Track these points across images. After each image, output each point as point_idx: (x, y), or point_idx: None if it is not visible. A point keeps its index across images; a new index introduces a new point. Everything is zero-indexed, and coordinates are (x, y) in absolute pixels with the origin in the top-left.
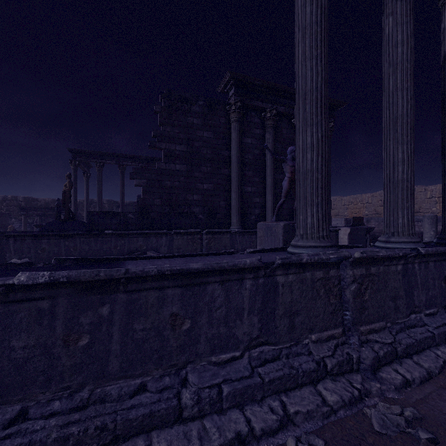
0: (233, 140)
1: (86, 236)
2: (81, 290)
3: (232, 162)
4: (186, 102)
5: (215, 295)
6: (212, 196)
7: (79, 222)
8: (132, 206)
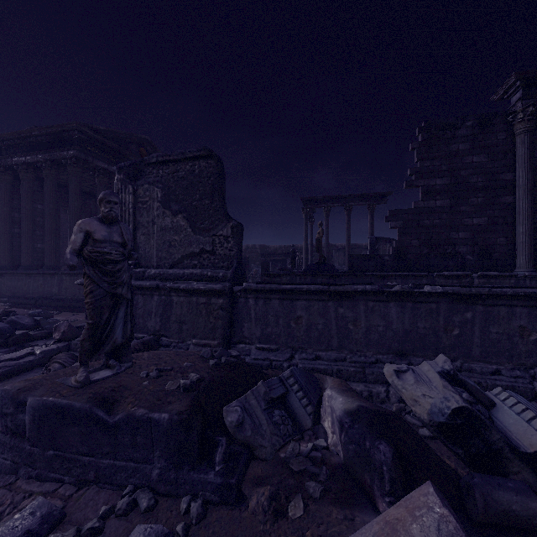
0: (520, 157)
1: (350, 277)
2: (454, 300)
3: (517, 186)
4: (449, 128)
5: None
6: (485, 232)
7: (331, 265)
8: (352, 249)
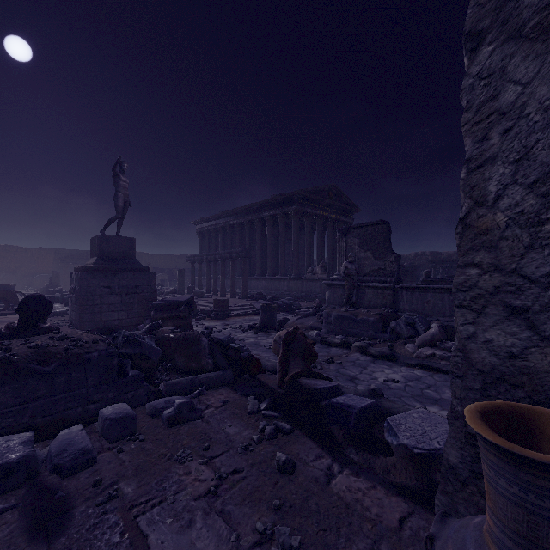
0: None
1: None
2: None
3: None
4: None
5: None
6: None
7: None
8: None
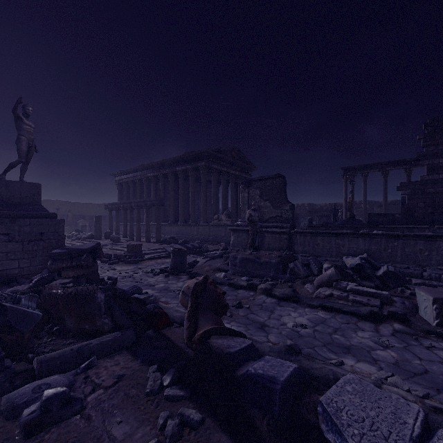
0: None
1: (367, 228)
2: (388, 237)
3: None
4: None
5: (440, 246)
6: None
7: (358, 220)
8: (394, 205)
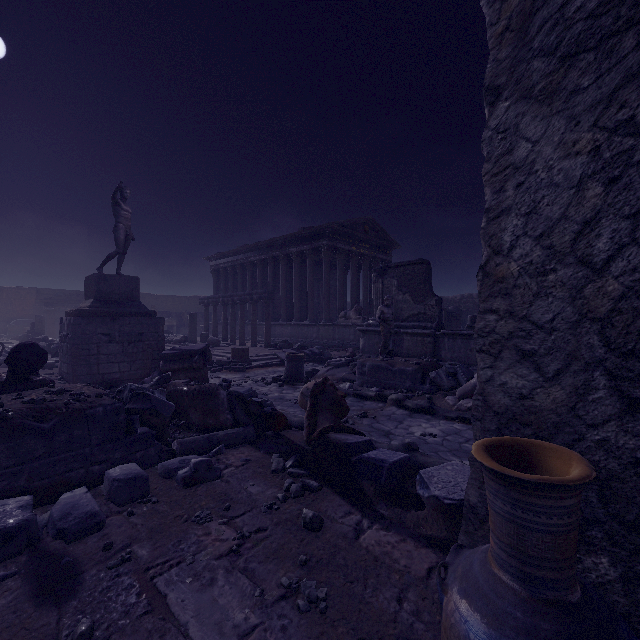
0: None
1: None
2: None
3: None
4: None
5: None
6: None
7: None
8: None
